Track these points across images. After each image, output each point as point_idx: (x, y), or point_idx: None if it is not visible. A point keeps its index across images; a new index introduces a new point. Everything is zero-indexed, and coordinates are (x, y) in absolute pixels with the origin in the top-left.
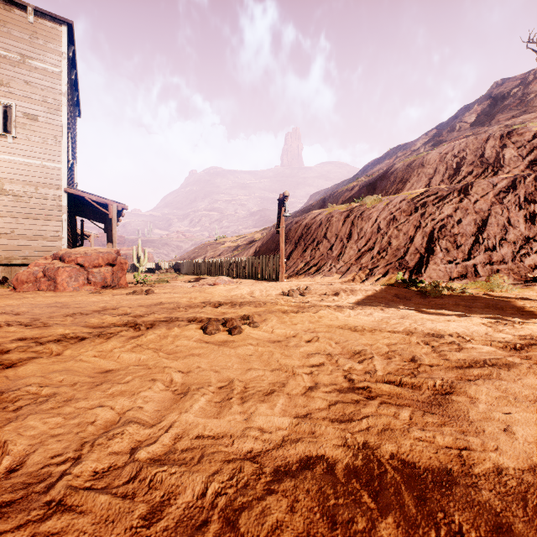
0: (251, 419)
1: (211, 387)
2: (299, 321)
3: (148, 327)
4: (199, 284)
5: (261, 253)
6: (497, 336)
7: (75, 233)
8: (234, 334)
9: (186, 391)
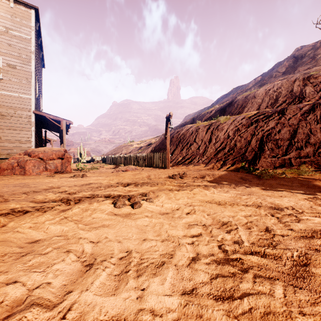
0: (143, 299)
1: (113, 258)
2: (180, 197)
3: (76, 202)
4: (116, 171)
5: (155, 151)
6: (319, 208)
7: (41, 139)
8: (135, 208)
9: (92, 262)
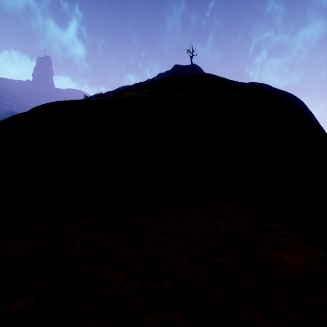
0: None
1: None
2: None
3: None
4: None
5: None
6: None
7: None
8: None
9: None
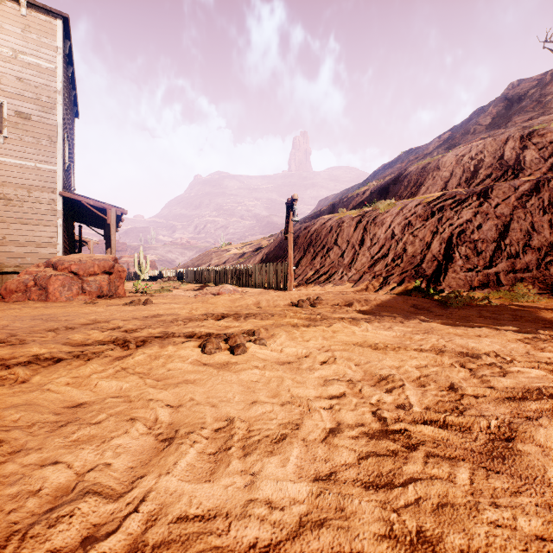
0: (255, 486)
1: (204, 430)
2: (311, 337)
3: (138, 345)
4: (202, 294)
5: (268, 261)
6: (540, 355)
7: (72, 240)
8: (237, 354)
9: (173, 436)
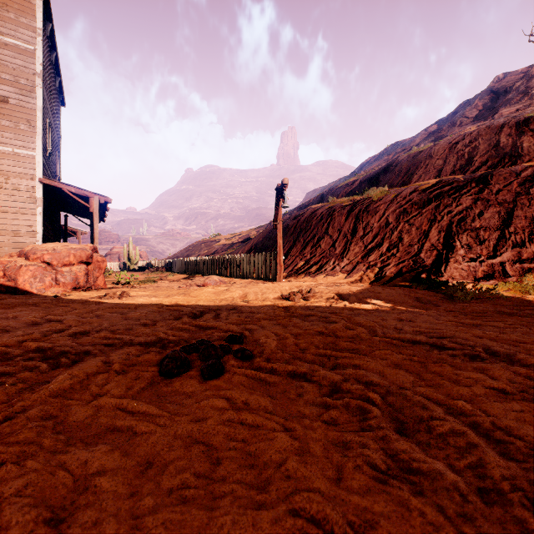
0: None
1: None
2: (310, 345)
3: (76, 360)
4: (186, 285)
5: (257, 251)
6: None
7: (57, 229)
8: (209, 377)
9: None
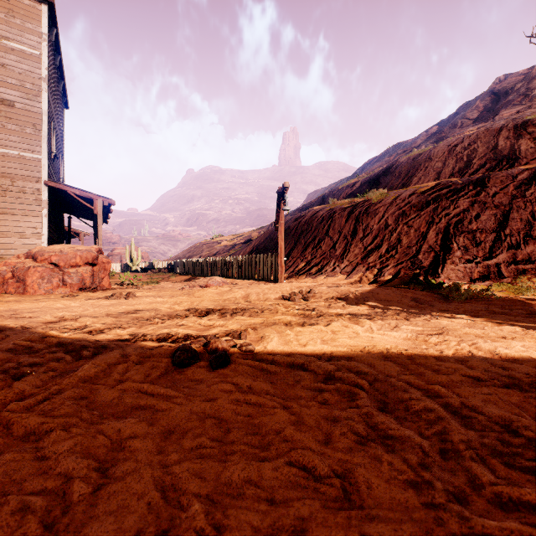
0: None
1: None
2: (308, 341)
3: (96, 353)
4: (189, 286)
5: (258, 252)
6: None
7: (61, 231)
8: (217, 366)
9: None
